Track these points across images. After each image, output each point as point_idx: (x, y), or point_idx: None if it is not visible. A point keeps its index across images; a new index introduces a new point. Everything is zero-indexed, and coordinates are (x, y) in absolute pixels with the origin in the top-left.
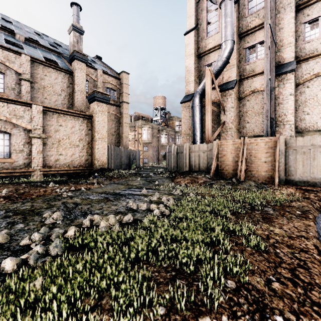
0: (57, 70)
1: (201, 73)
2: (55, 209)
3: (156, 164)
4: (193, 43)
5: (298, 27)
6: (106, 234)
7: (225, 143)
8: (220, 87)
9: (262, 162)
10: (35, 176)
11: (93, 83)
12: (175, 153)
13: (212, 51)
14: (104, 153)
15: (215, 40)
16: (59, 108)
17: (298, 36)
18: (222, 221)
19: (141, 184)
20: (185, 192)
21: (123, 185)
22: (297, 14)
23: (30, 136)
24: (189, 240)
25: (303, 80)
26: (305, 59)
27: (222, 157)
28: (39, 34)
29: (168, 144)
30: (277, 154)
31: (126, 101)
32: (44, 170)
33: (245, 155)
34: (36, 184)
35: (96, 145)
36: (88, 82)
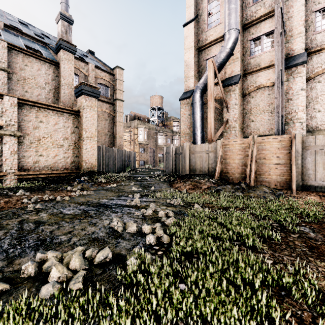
0: (41, 61)
1: (202, 68)
2: (0, 234)
3: (153, 166)
4: (193, 35)
5: (308, 16)
6: (54, 299)
7: (231, 142)
8: (222, 83)
9: (269, 164)
10: (8, 181)
11: (84, 77)
12: (174, 154)
13: (214, 44)
14: (93, 154)
15: (217, 32)
16: (38, 101)
17: (308, 26)
18: (255, 261)
19: (134, 190)
20: (187, 201)
21: (112, 192)
22: (307, 2)
23: (1, 133)
24: (212, 322)
25: (314, 74)
26: (316, 51)
27: (227, 158)
28: (24, 24)
29: (165, 146)
30: (293, 155)
31: (121, 98)
32: (19, 173)
33: (254, 156)
34: (1, 192)
35: (84, 144)
36: (78, 76)
